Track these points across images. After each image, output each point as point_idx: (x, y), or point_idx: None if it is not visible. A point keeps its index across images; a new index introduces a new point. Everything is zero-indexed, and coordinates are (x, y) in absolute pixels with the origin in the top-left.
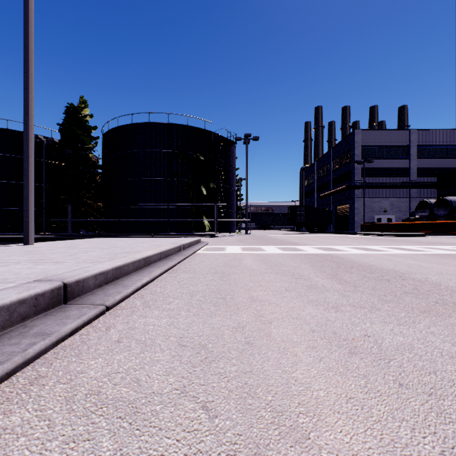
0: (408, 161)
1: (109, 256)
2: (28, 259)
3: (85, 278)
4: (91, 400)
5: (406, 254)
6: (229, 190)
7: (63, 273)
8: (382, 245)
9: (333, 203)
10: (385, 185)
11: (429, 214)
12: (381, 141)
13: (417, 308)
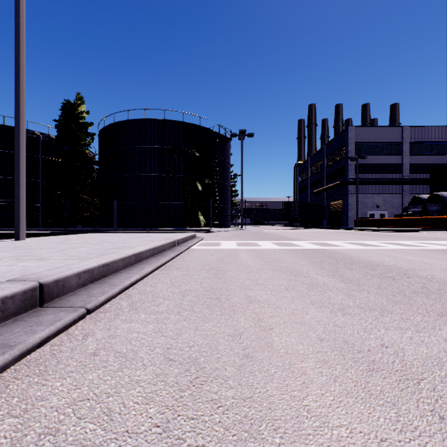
0: (401, 157)
1: (99, 252)
2: (12, 255)
3: (66, 277)
4: (44, 443)
5: (404, 249)
6: (224, 186)
7: (42, 272)
8: (377, 240)
9: (326, 199)
10: (378, 181)
11: (422, 209)
12: (374, 137)
13: (432, 311)
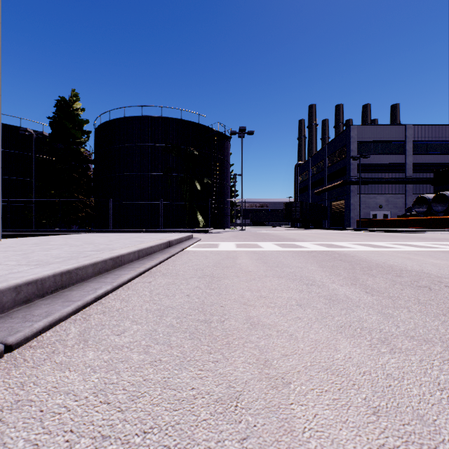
0: (404, 157)
1: (70, 255)
2: None
3: None
4: None
5: (420, 251)
6: (224, 186)
7: None
8: (386, 241)
9: (328, 199)
10: (381, 181)
11: (427, 209)
12: (377, 136)
13: None
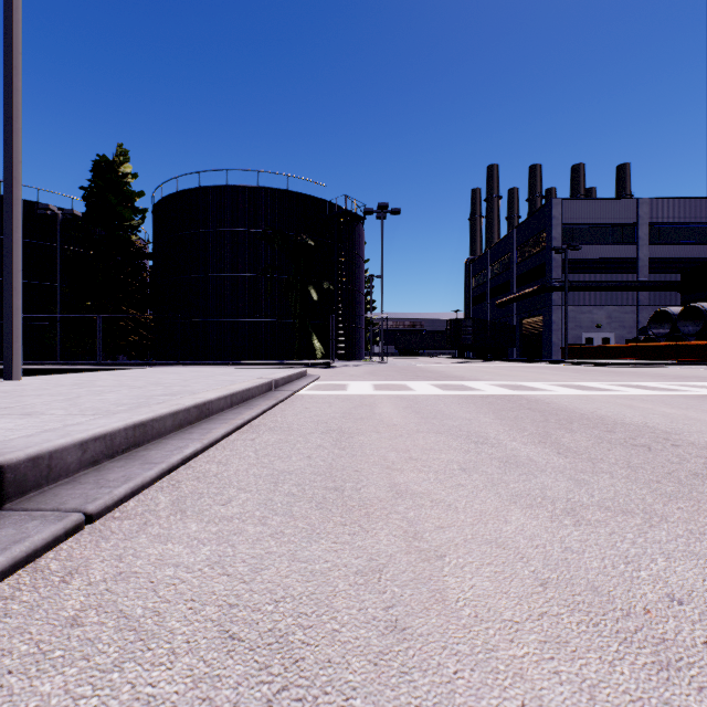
0: (635, 248)
1: (135, 400)
2: None
3: (56, 449)
4: None
5: (651, 395)
6: (354, 293)
7: (11, 440)
8: (604, 380)
9: (516, 314)
10: (600, 286)
11: (671, 330)
12: (593, 216)
13: None
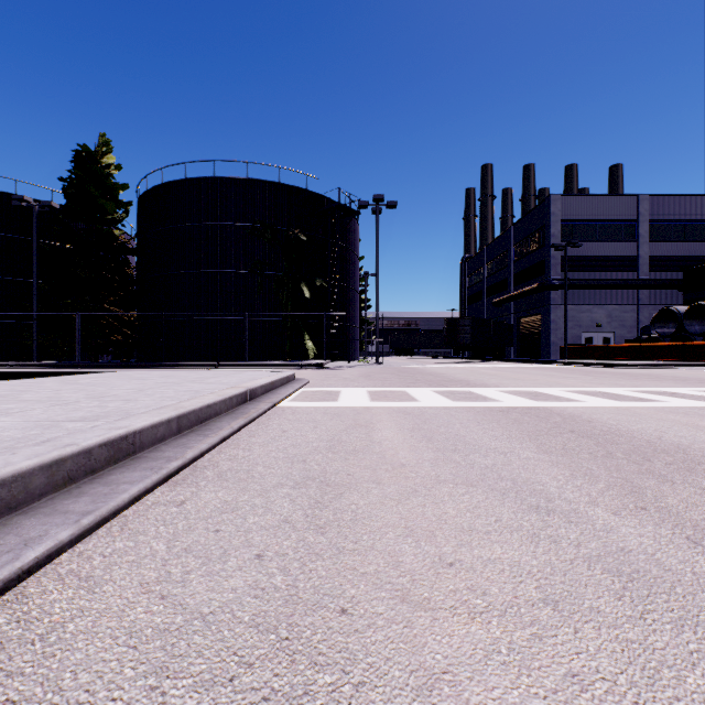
0: (636, 245)
1: (23, 433)
2: None
3: None
4: None
5: (703, 408)
6: (348, 291)
7: None
8: (626, 386)
9: (514, 313)
10: (600, 284)
11: (677, 330)
12: (593, 213)
13: None
